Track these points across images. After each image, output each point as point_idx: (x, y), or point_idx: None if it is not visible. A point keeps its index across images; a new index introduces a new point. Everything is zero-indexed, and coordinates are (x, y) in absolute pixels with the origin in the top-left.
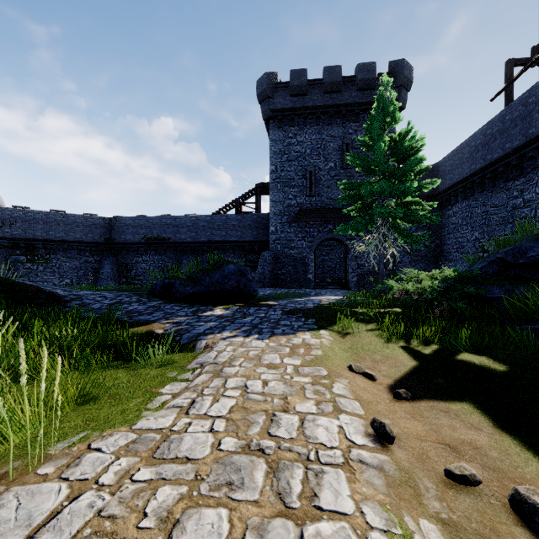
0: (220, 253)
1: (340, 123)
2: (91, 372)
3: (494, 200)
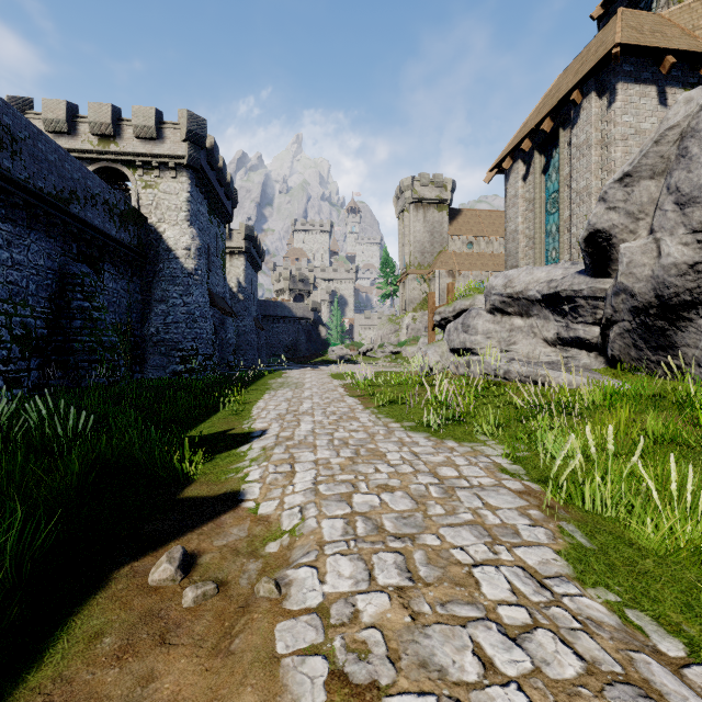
0: None
1: None
2: None
3: None
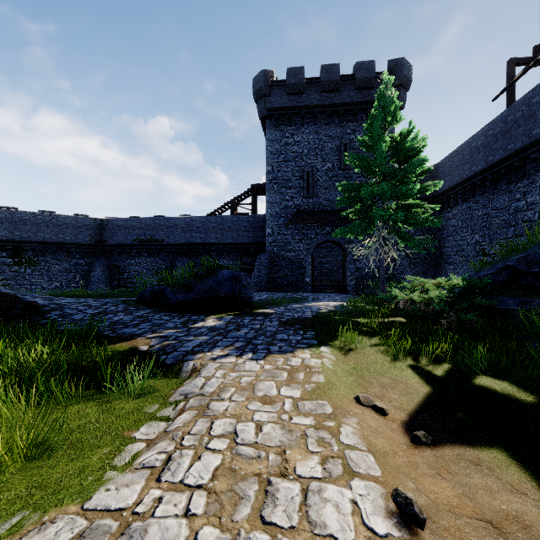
0: (215, 255)
1: (338, 123)
2: (55, 407)
3: (496, 202)
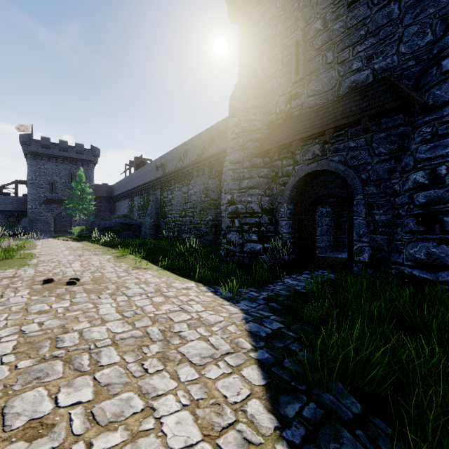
0: None
1: (68, 164)
2: None
3: (122, 204)
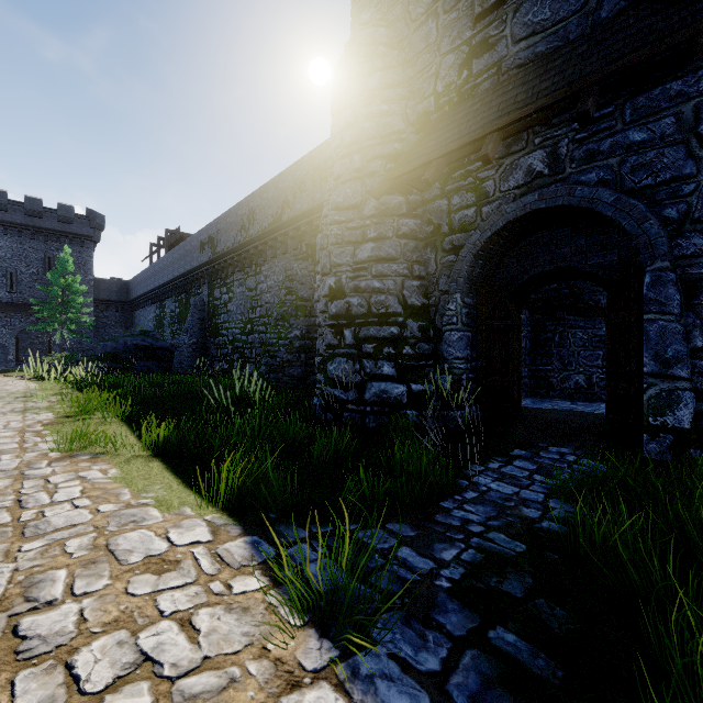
0: None
1: (43, 240)
2: None
3: (145, 314)
